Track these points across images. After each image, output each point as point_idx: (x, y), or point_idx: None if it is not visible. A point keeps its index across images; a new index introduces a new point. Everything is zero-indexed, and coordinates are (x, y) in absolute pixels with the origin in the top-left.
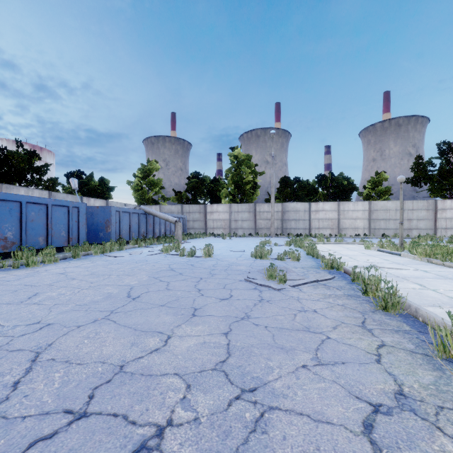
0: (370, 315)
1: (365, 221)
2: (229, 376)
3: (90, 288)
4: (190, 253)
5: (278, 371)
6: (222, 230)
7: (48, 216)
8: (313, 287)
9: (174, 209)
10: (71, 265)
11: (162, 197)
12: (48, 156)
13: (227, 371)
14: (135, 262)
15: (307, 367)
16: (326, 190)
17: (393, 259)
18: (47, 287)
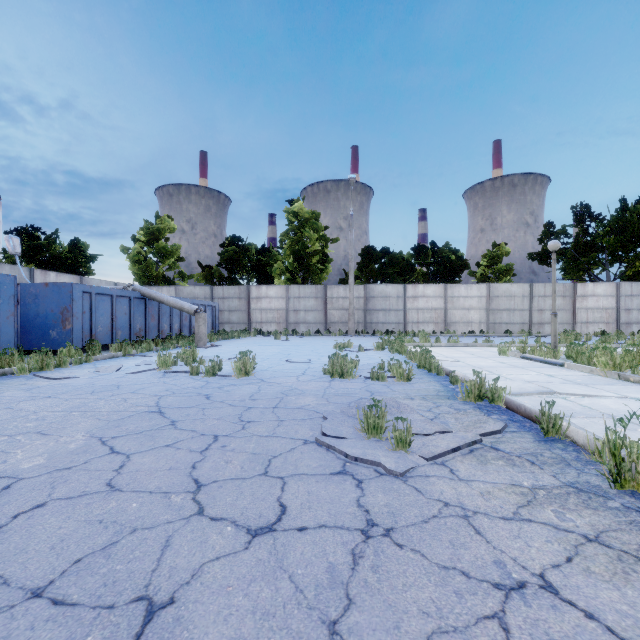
0: None
1: (482, 312)
2: None
3: None
4: (209, 368)
5: None
6: (275, 325)
7: None
8: (476, 457)
9: (199, 292)
10: None
11: (180, 273)
12: None
13: None
14: (89, 393)
15: None
16: (427, 268)
17: (558, 374)
18: None
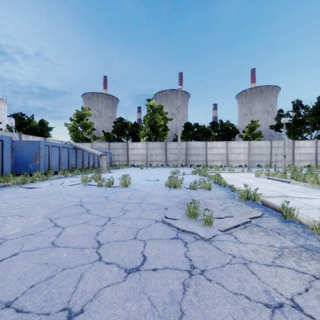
0: None
1: (246, 155)
2: None
3: None
4: (107, 183)
5: None
6: (141, 162)
7: None
8: (248, 230)
9: (103, 145)
10: None
11: (93, 136)
12: (0, 103)
13: None
14: (46, 195)
15: None
16: (217, 133)
17: (288, 186)
18: None
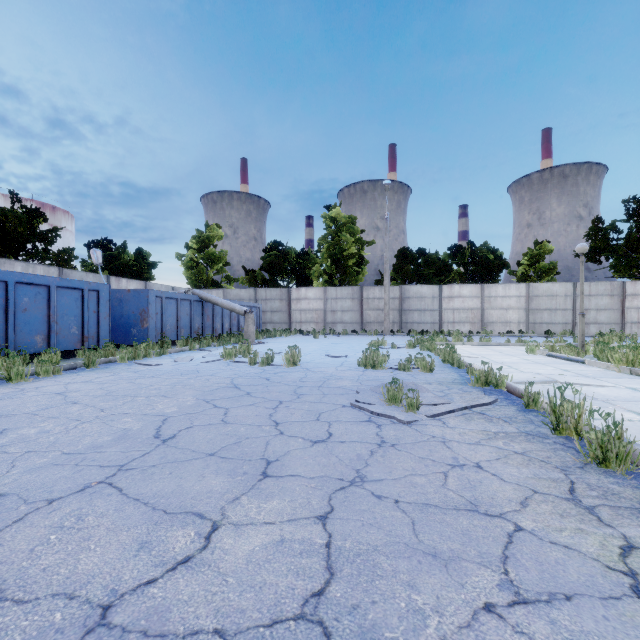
0: (579, 475)
1: (521, 311)
2: (333, 638)
3: (97, 420)
4: (264, 359)
5: (437, 622)
6: (314, 325)
7: (50, 304)
8: (465, 417)
9: (244, 294)
10: (80, 378)
11: (227, 277)
12: (64, 219)
13: (328, 625)
14: (180, 375)
15: (496, 609)
16: (464, 268)
17: (575, 369)
18: (26, 417)
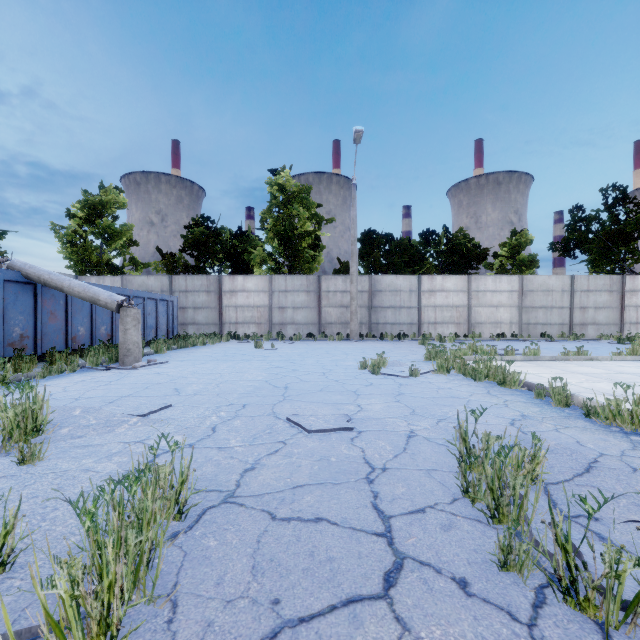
0: None
1: (513, 310)
2: None
3: None
4: None
5: None
6: (254, 327)
7: None
8: None
9: (153, 283)
10: None
11: (131, 260)
12: None
13: None
14: None
15: None
16: (438, 258)
17: None
18: None
